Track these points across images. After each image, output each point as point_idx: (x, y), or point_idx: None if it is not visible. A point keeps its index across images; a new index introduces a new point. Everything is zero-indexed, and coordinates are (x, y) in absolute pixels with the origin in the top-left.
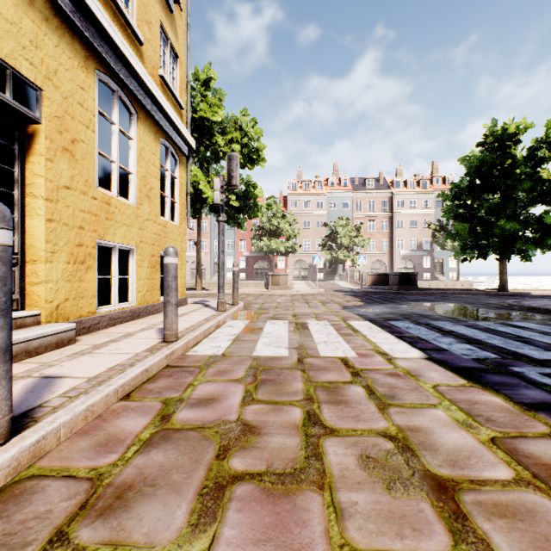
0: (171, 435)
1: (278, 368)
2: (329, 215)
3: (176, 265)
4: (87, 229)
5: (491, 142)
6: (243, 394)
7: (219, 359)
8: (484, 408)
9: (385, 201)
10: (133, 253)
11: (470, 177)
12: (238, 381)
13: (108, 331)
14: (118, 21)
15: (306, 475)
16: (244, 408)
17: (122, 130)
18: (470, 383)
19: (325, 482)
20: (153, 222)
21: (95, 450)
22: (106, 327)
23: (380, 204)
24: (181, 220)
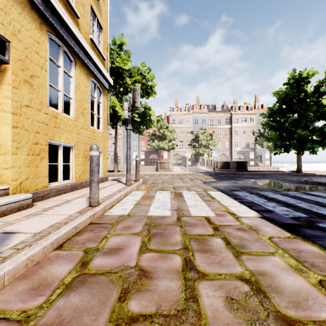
0: (87, 279)
1: (164, 225)
2: (194, 127)
3: (98, 156)
4: (41, 133)
5: (292, 82)
6: (140, 245)
7: (126, 218)
8: (307, 255)
9: (227, 119)
10: (73, 149)
11: (279, 104)
12: (137, 234)
13: (55, 198)
14: (62, 2)
15: (187, 317)
16: (141, 256)
17: (65, 71)
18: (293, 235)
19: (202, 324)
20: (86, 130)
21: (28, 293)
22: (54, 196)
23: (224, 120)
24: (104, 129)
